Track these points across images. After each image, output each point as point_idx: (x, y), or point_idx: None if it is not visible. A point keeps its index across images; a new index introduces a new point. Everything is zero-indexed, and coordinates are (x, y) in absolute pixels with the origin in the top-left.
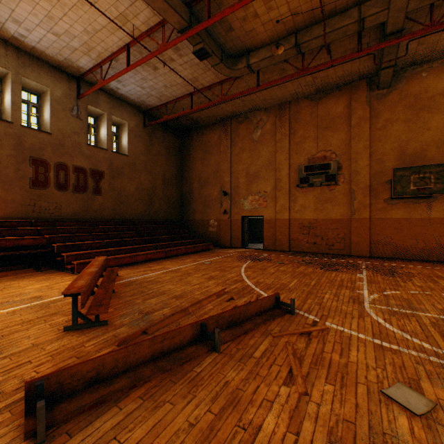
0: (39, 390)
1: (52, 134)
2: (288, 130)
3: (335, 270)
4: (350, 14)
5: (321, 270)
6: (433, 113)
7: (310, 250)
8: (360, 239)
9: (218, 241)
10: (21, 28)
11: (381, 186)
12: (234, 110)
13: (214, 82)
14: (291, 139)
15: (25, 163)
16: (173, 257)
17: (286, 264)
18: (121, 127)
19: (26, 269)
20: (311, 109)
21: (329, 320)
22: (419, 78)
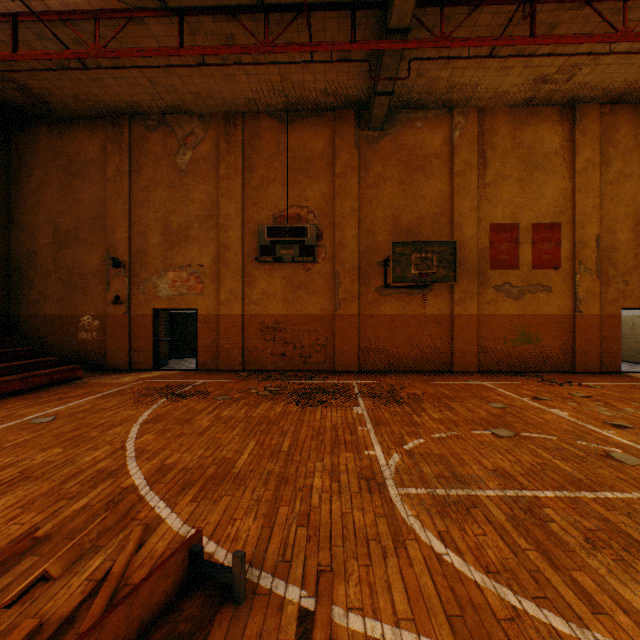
0: None
1: None
2: (242, 161)
3: (319, 403)
4: None
5: (298, 408)
6: (429, 178)
7: (277, 367)
8: (347, 346)
9: (103, 358)
10: None
11: (373, 269)
12: (135, 99)
13: (75, 5)
14: (246, 178)
15: None
16: None
17: (237, 401)
18: None
19: None
20: (278, 135)
21: (339, 595)
22: (414, 128)
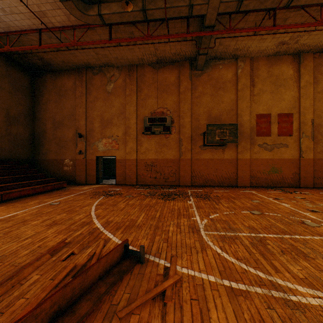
0: None
1: None
2: (136, 87)
3: (172, 199)
4: None
5: (162, 201)
6: (225, 92)
7: (152, 183)
8: (185, 174)
9: (74, 178)
10: None
11: (198, 137)
12: (89, 61)
13: (65, 24)
14: (138, 95)
15: None
16: (13, 199)
17: (135, 197)
18: None
19: None
20: (153, 74)
21: (179, 263)
22: (218, 68)
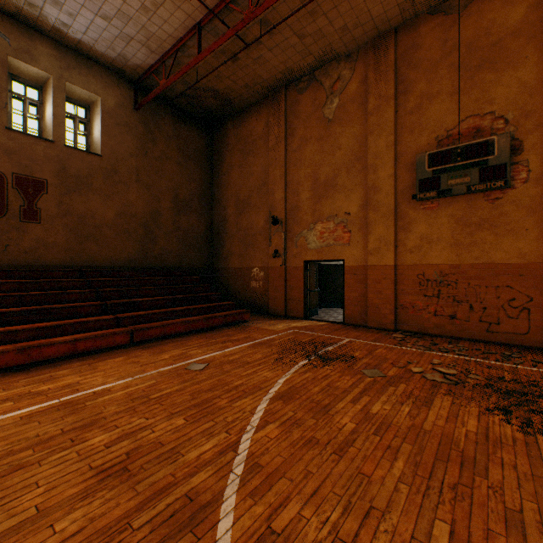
0: None
1: None
2: (394, 86)
3: None
4: None
5: (513, 432)
6: None
7: (442, 331)
8: None
9: (266, 304)
10: None
11: None
12: (288, 66)
13: None
14: (398, 103)
15: None
16: (153, 341)
17: (392, 383)
18: (92, 109)
19: None
20: (443, 32)
21: None
22: None
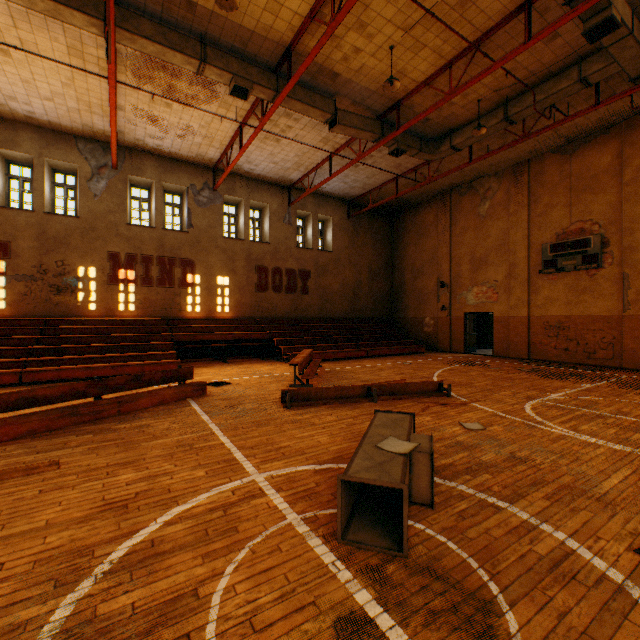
0: (286, 394)
1: (270, 243)
2: (527, 197)
3: (559, 379)
4: (568, 75)
5: (538, 378)
6: None
7: (559, 359)
8: (638, 345)
9: (435, 343)
10: (252, 165)
11: None
12: (452, 182)
13: (419, 163)
14: (530, 209)
15: (252, 271)
16: (374, 357)
17: (501, 370)
18: (325, 223)
19: (254, 358)
20: (560, 166)
21: (476, 402)
22: None
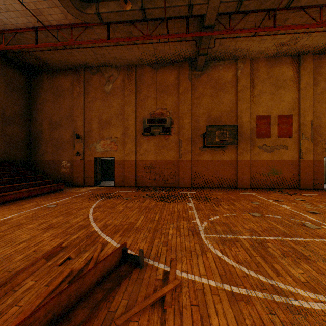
0: None
1: None
2: (135, 88)
3: (172, 201)
4: None
5: (162, 203)
6: (225, 93)
7: (152, 185)
8: (185, 175)
9: (71, 180)
10: None
11: (198, 138)
12: (87, 61)
13: (63, 22)
14: (137, 95)
15: None
16: (8, 202)
17: (134, 200)
18: None
19: None
20: (152, 75)
21: (178, 267)
22: (218, 69)
